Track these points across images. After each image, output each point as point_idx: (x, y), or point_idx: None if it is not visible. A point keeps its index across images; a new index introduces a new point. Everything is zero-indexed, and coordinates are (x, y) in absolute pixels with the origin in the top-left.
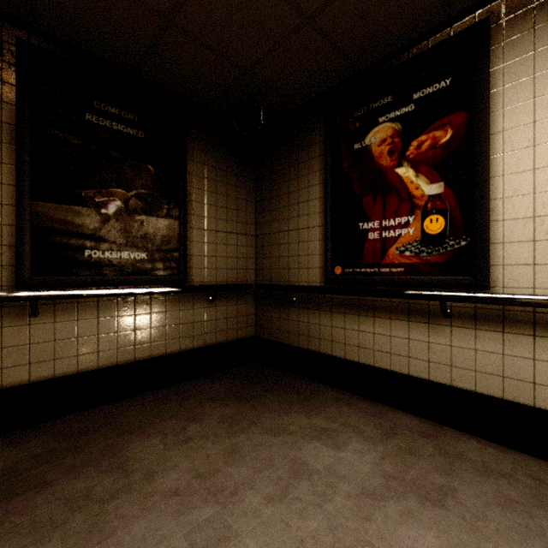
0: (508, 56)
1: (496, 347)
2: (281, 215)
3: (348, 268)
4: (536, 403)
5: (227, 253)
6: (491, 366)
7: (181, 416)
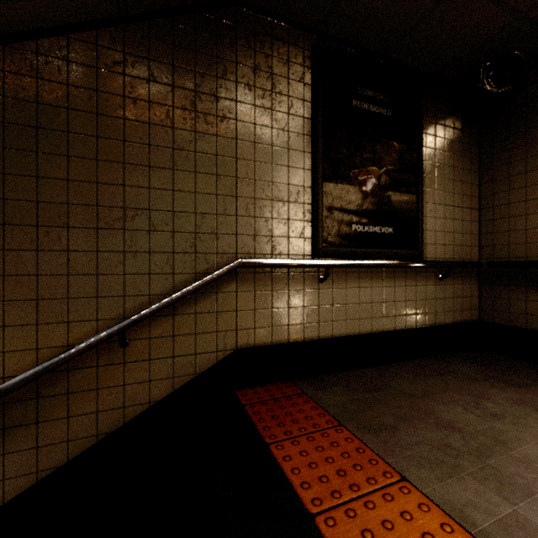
0: None
1: None
2: (529, 180)
3: None
4: None
5: (453, 228)
6: None
7: (456, 391)
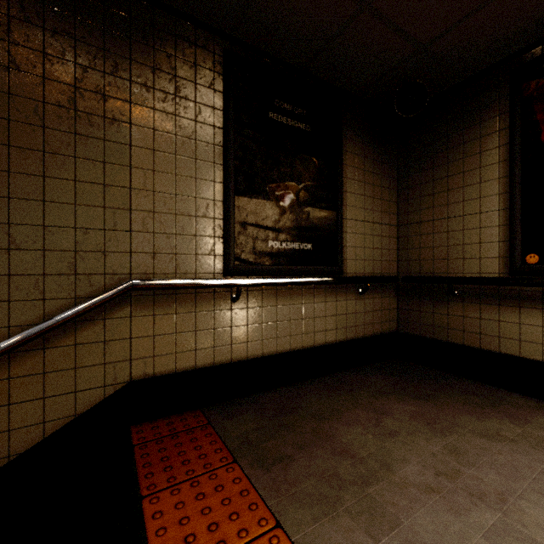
0: None
1: None
2: (436, 201)
3: None
4: None
5: (373, 243)
6: None
7: (364, 407)
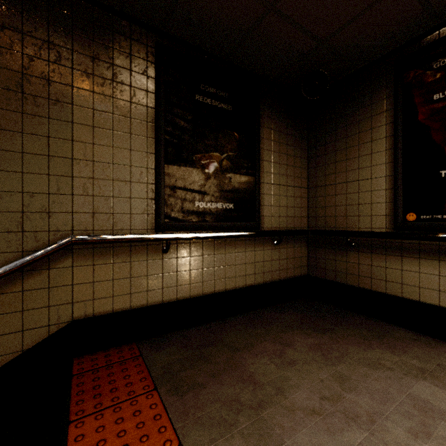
0: None
1: None
2: (337, 168)
3: (426, 215)
4: None
5: (287, 203)
6: None
7: (272, 340)
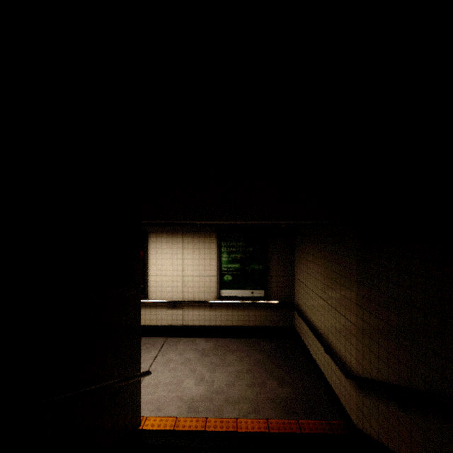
0: (151, 241)
1: (149, 313)
2: None
3: None
4: (156, 324)
5: None
6: (148, 318)
7: None
